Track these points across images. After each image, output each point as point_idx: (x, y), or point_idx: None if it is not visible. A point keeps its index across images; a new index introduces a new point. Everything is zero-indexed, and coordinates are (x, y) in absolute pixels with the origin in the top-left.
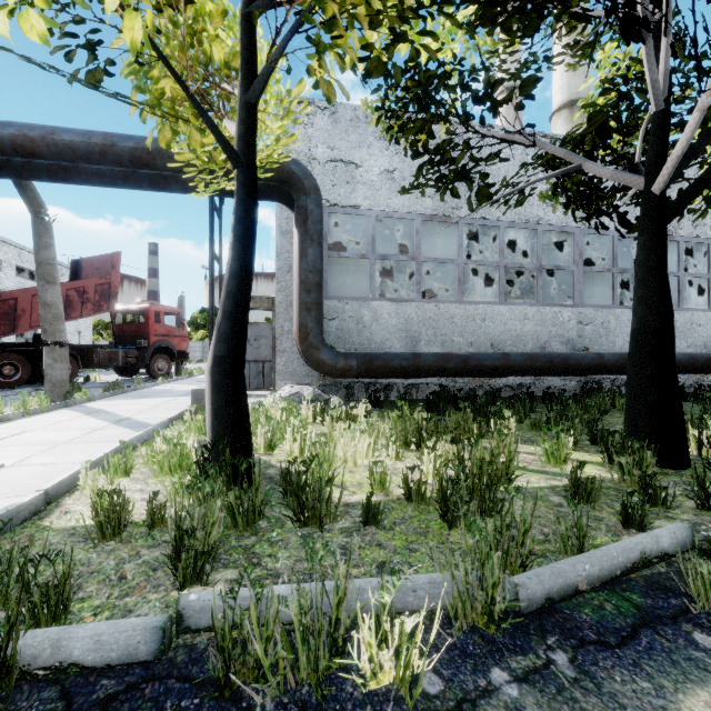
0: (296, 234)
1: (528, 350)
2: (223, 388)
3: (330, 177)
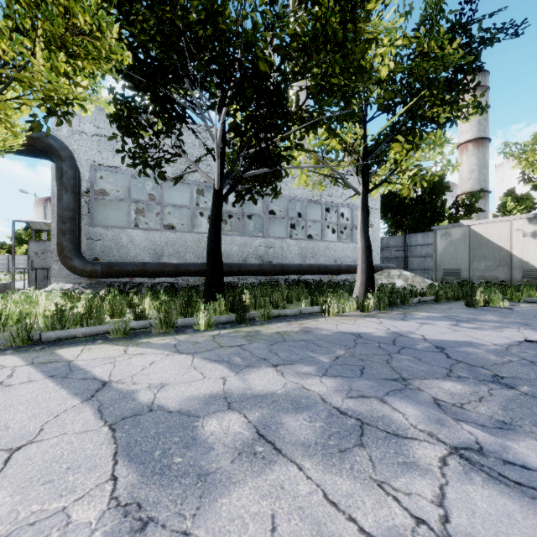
0: (55, 185)
1: (235, 262)
2: None
3: (96, 146)
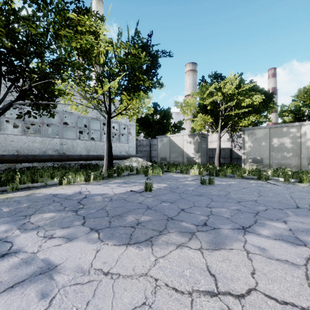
0: None
1: (36, 153)
2: None
3: None
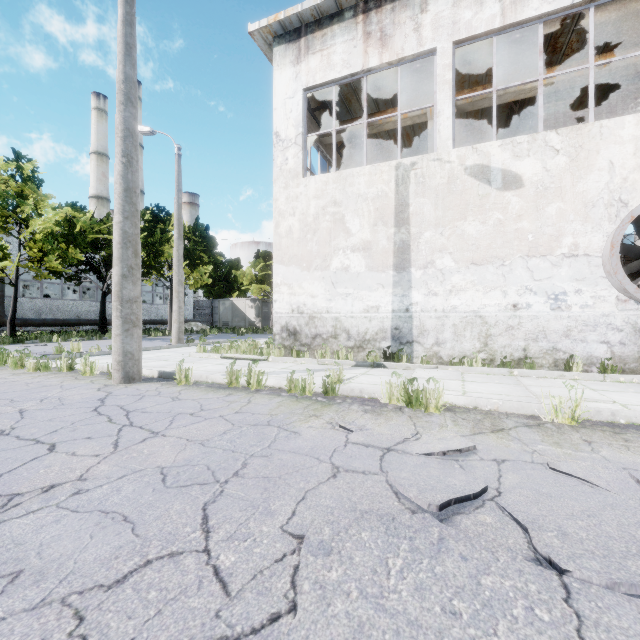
0: None
1: (92, 318)
2: (13, 325)
3: None
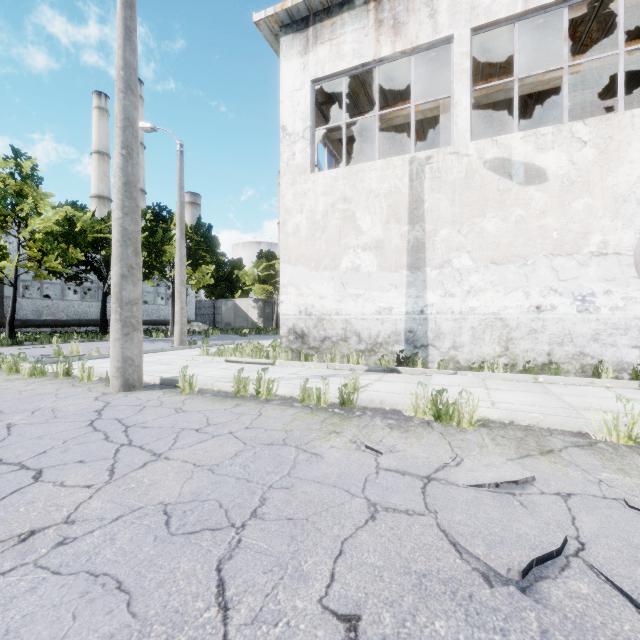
0: None
1: (93, 318)
2: (12, 326)
3: None
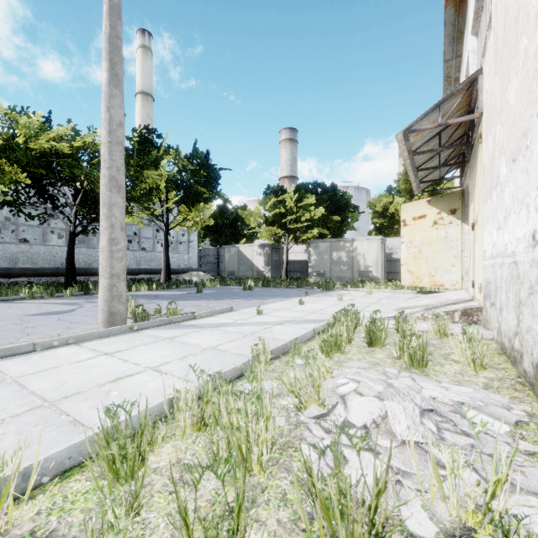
0: None
1: (82, 266)
2: None
3: None
